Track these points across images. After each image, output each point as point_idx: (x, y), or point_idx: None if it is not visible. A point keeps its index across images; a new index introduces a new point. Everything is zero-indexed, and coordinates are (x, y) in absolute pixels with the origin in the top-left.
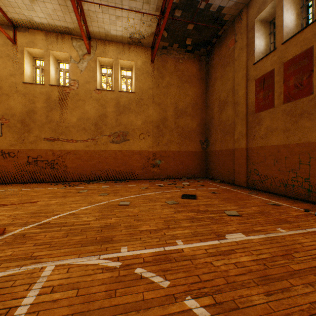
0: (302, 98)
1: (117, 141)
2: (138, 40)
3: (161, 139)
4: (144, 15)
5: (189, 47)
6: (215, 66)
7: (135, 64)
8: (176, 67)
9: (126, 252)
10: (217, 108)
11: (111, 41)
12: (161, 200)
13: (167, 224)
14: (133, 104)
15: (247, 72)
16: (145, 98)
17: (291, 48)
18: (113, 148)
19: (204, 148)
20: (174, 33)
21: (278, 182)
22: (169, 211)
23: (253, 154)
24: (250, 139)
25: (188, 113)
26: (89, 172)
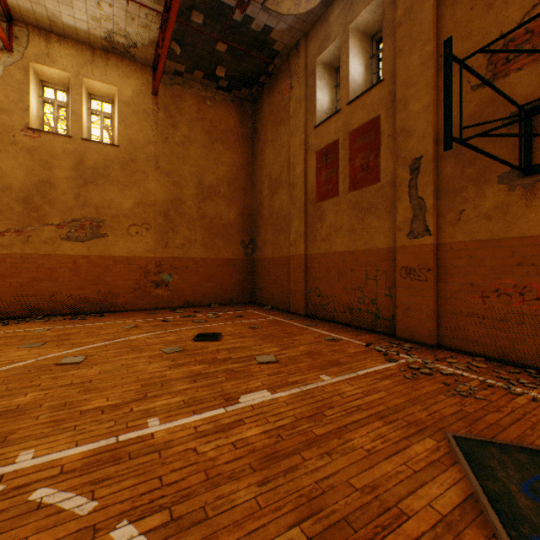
0: (369, 185)
1: (79, 238)
2: (125, 48)
3: (173, 236)
4: (133, 3)
5: (223, 81)
6: (265, 121)
7: (119, 93)
8: (200, 112)
9: (28, 461)
10: (267, 190)
11: (65, 37)
12: (154, 347)
13: (145, 391)
14: (114, 168)
15: (307, 139)
16: (140, 160)
17: (358, 112)
18: (70, 252)
19: (248, 255)
20: (193, 51)
21: (343, 307)
22: (160, 366)
23: (313, 265)
24: (310, 242)
25: (222, 194)
26: (8, 299)
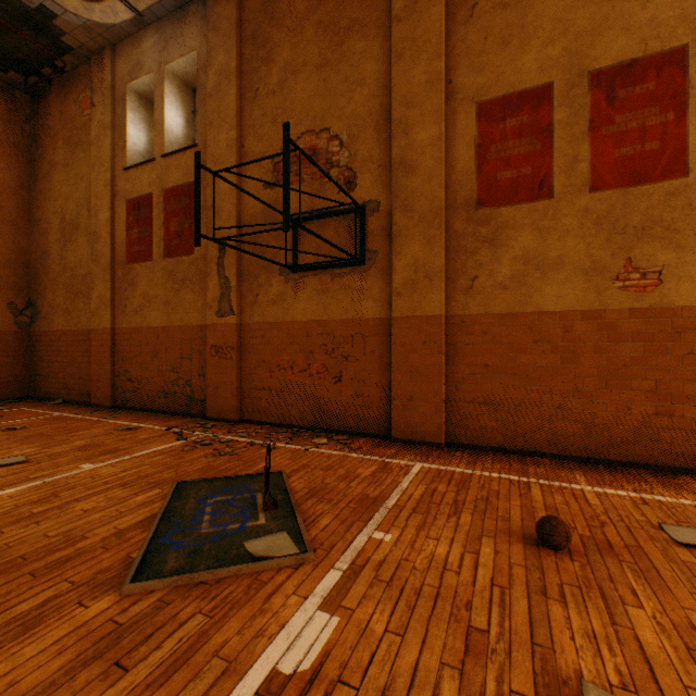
0: (185, 255)
1: None
2: None
3: None
4: None
5: None
6: (54, 133)
7: None
8: None
9: None
10: (58, 233)
11: None
12: None
13: None
14: None
15: (115, 180)
16: None
17: (174, 170)
18: None
19: (25, 325)
20: None
21: (158, 391)
22: None
23: (124, 342)
24: (120, 312)
25: None
26: None
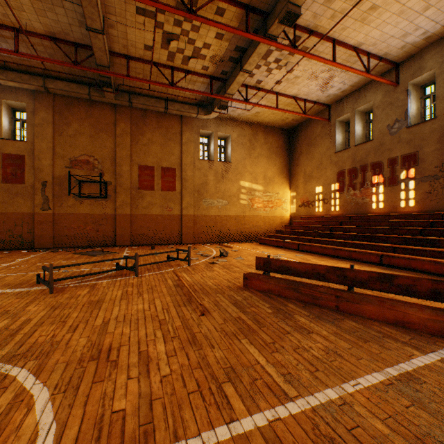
0: (18, 184)
1: None
2: None
3: None
4: None
5: None
6: None
7: None
8: None
9: None
10: None
11: None
12: None
13: None
14: None
15: None
16: None
17: (10, 146)
18: None
19: None
20: None
21: None
22: None
23: None
24: None
25: None
26: None
